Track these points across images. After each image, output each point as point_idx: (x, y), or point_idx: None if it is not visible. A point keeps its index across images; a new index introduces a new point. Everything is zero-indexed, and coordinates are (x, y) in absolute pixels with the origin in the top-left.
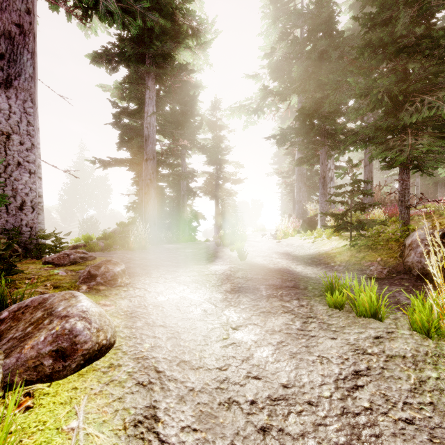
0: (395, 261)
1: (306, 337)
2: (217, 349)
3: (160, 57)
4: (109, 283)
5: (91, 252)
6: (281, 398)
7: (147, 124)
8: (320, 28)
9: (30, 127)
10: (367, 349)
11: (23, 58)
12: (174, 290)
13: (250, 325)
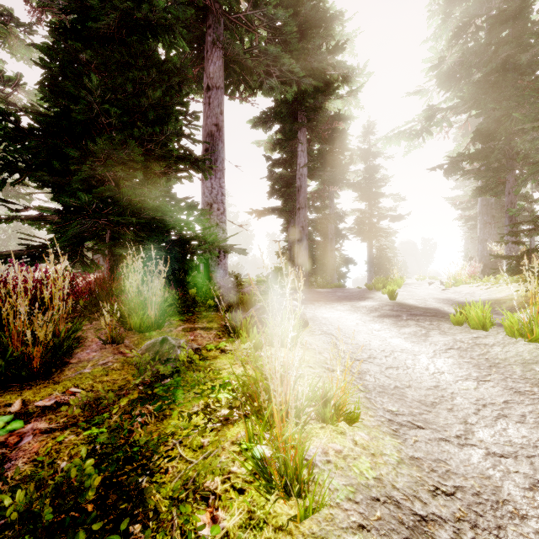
0: None
1: (426, 337)
2: (364, 336)
3: (311, 110)
4: None
5: None
6: (398, 351)
7: (299, 175)
8: (504, 26)
9: (223, 197)
10: (464, 341)
11: (219, 147)
12: (333, 313)
13: (388, 330)
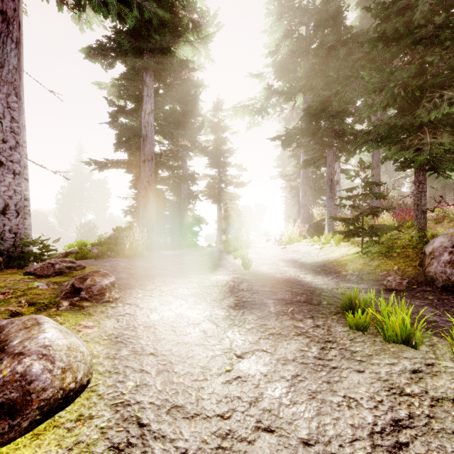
0: (415, 271)
1: (326, 369)
2: (218, 386)
3: (159, 52)
4: (95, 298)
5: (83, 259)
6: None
7: (145, 123)
8: (327, 24)
9: (15, 124)
10: (404, 388)
11: (7, 47)
12: (169, 305)
13: (258, 352)
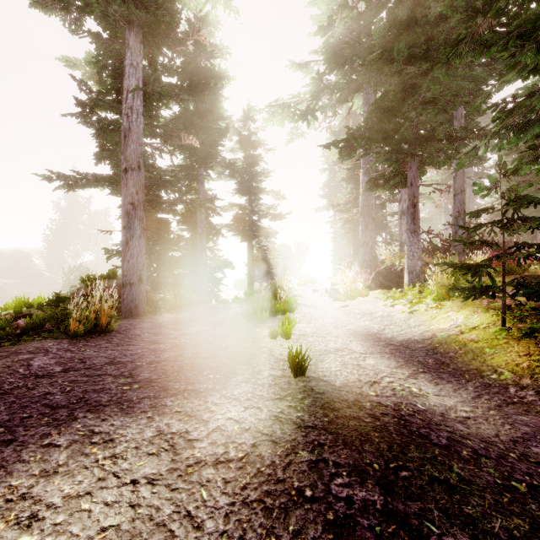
0: None
1: None
2: None
3: None
4: None
5: None
6: None
7: (127, 108)
8: None
9: None
10: None
11: None
12: None
13: None
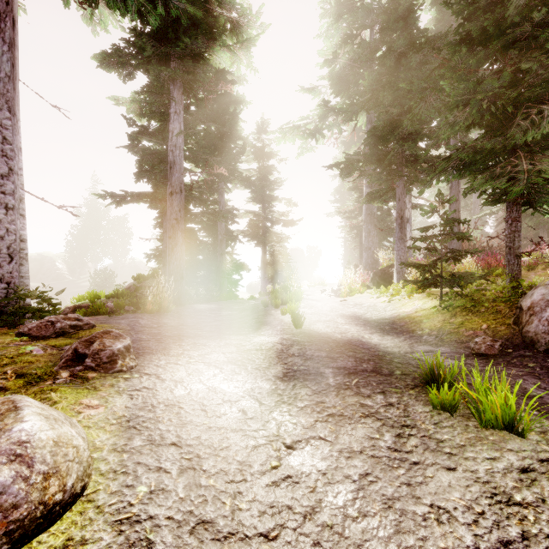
0: (509, 330)
1: (405, 465)
2: (261, 490)
3: (190, 59)
4: (104, 367)
5: (95, 315)
6: None
7: (172, 146)
8: (396, 25)
9: (7, 146)
10: (513, 493)
11: None
12: (200, 376)
13: (314, 440)
